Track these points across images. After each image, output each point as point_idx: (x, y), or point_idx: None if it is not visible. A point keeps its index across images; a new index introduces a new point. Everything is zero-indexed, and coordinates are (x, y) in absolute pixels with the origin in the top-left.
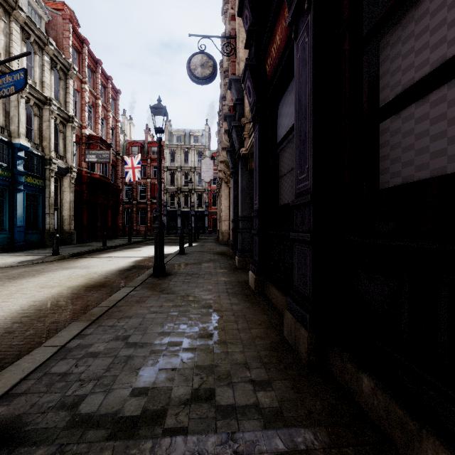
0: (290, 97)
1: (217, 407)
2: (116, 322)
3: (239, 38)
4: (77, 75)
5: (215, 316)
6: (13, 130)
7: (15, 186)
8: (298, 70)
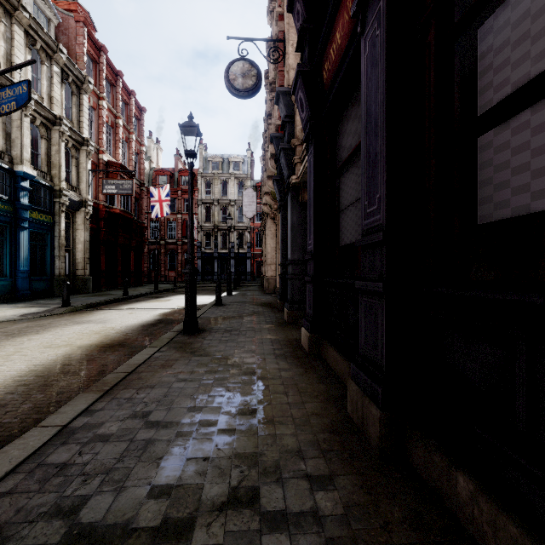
0: (353, 109)
1: (262, 515)
2: (135, 393)
3: (289, 41)
4: (93, 89)
5: (260, 386)
6: (15, 155)
7: (17, 223)
8: (365, 72)
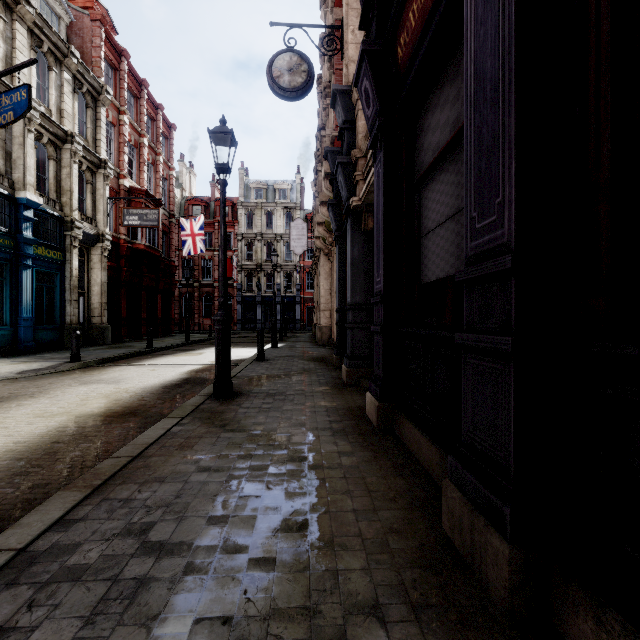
0: (442, 93)
1: None
2: (136, 491)
3: (349, 27)
4: (113, 101)
5: (312, 480)
6: (16, 179)
7: (19, 260)
8: (473, 15)
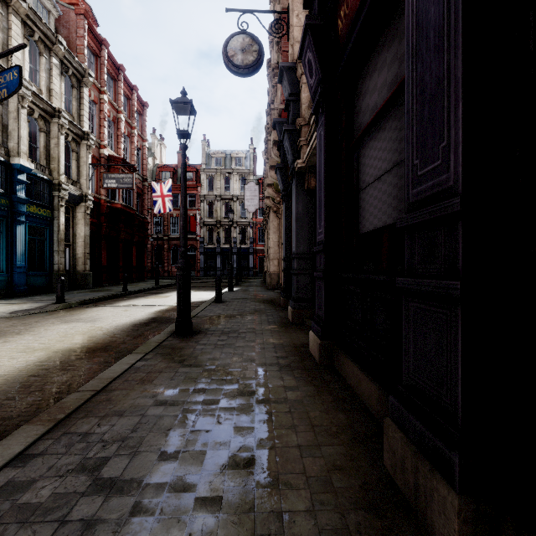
0: (380, 57)
1: None
2: (96, 425)
3: (294, 12)
4: (94, 82)
5: (260, 414)
6: (11, 148)
7: (14, 217)
8: None
